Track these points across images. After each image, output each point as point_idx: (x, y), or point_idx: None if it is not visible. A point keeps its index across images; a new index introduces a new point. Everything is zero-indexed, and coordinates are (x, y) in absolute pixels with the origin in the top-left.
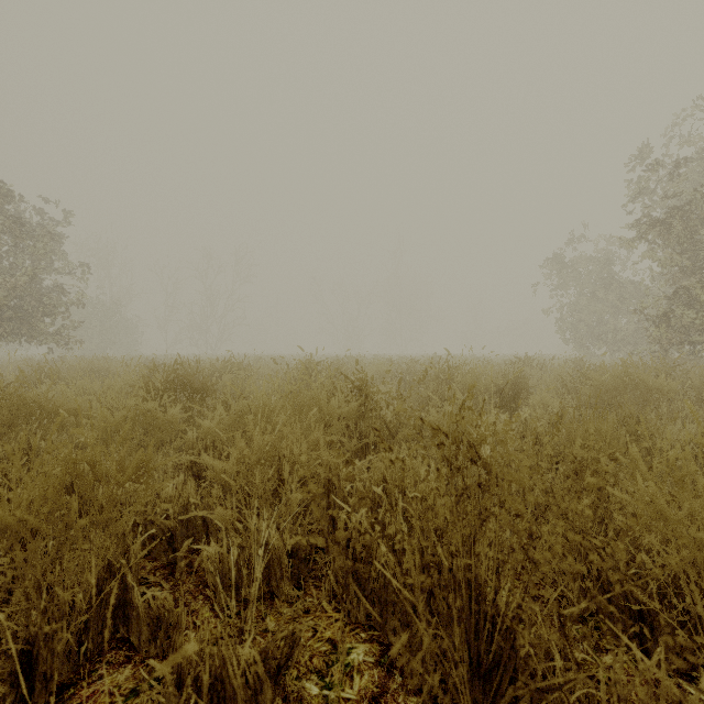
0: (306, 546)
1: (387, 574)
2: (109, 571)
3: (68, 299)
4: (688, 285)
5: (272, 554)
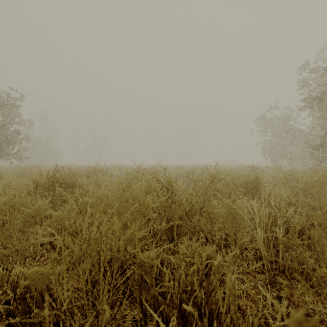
0: None
1: None
2: None
3: (21, 137)
4: None
5: None
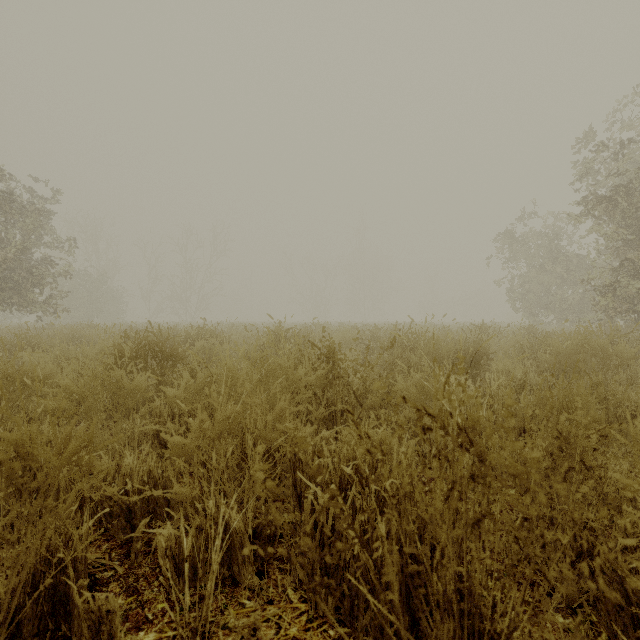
0: (270, 526)
1: (363, 590)
2: (48, 563)
3: (56, 271)
4: (632, 257)
5: (233, 537)
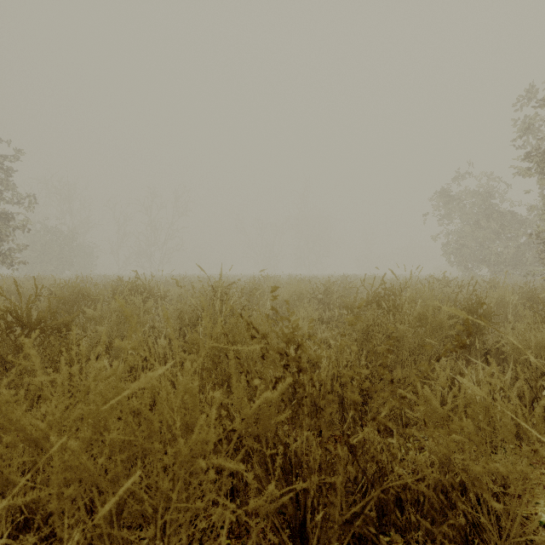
0: None
1: None
2: None
3: (13, 225)
4: None
5: None
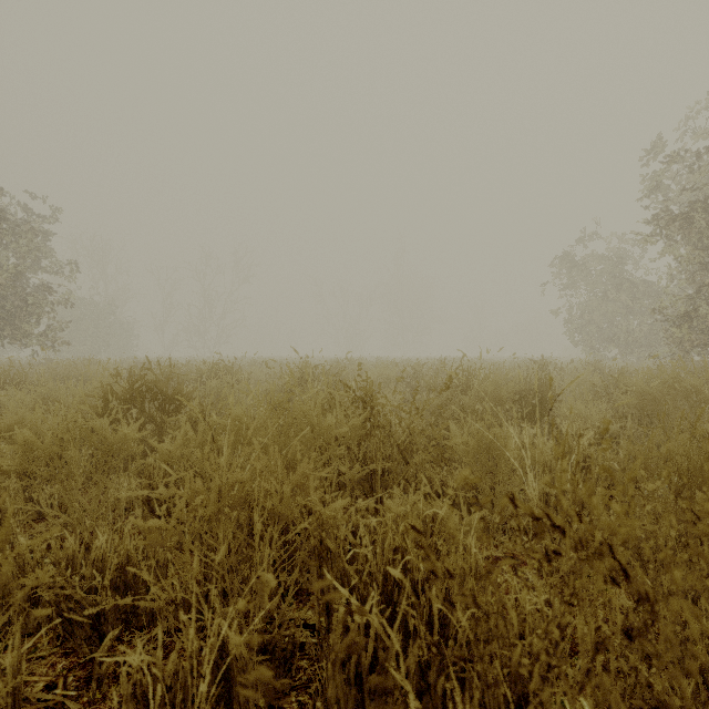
0: (286, 643)
1: None
2: None
3: (55, 299)
4: None
5: (232, 664)
